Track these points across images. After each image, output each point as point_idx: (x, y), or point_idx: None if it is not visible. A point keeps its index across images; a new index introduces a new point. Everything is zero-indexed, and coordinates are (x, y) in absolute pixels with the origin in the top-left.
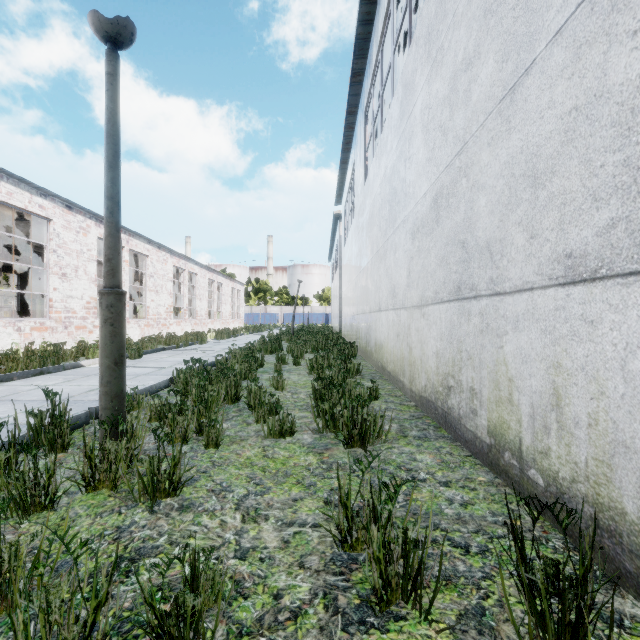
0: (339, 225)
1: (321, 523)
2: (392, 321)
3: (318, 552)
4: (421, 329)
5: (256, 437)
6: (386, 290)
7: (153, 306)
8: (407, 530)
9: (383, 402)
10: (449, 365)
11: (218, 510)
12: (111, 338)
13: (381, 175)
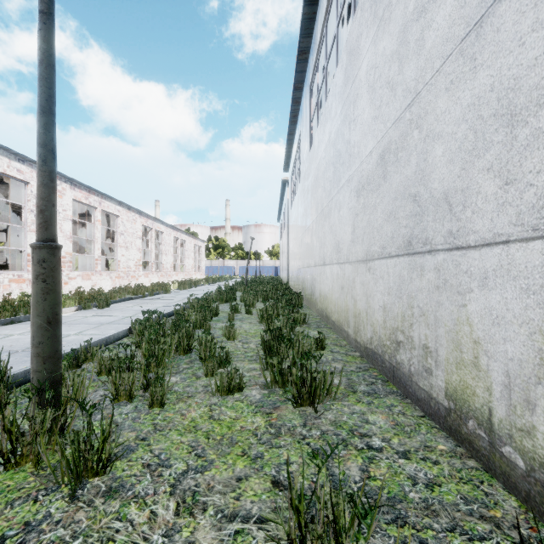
0: (287, 190)
1: (268, 516)
2: (336, 274)
3: None
4: (366, 283)
5: (204, 393)
6: (330, 246)
7: (123, 260)
8: None
9: (329, 352)
10: (398, 320)
11: (150, 495)
12: (43, 295)
13: (325, 140)
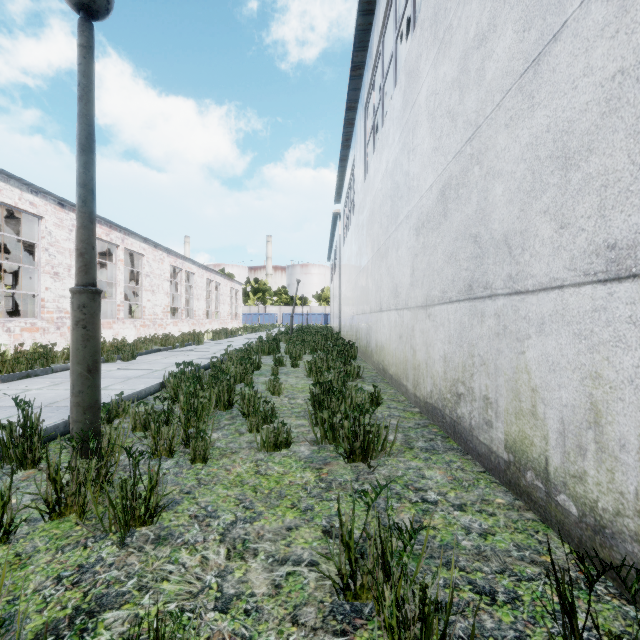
0: (338, 224)
1: (319, 560)
2: (394, 322)
3: (315, 601)
4: (426, 331)
5: (248, 449)
6: (388, 289)
7: (149, 306)
8: (426, 587)
9: (385, 408)
10: (459, 370)
11: (200, 542)
12: (83, 342)
13: (382, 170)
